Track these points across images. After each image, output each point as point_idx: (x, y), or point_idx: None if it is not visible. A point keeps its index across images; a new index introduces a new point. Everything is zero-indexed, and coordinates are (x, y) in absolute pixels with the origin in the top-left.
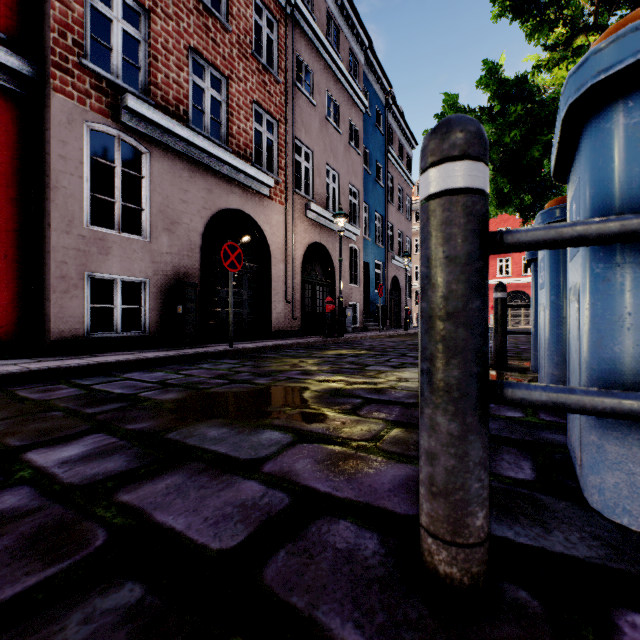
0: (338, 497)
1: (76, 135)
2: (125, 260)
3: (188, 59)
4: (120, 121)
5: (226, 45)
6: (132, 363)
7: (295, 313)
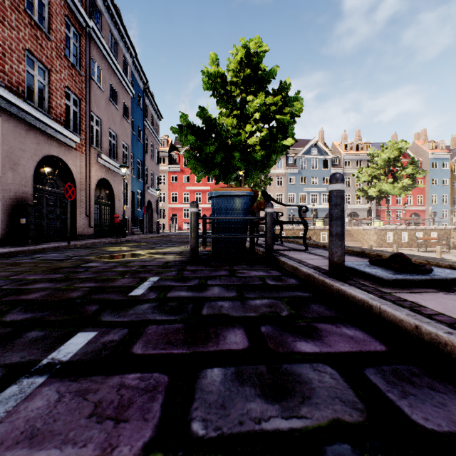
0: (174, 261)
1: None
2: None
3: (25, 56)
4: None
5: (49, 49)
6: (25, 251)
7: (91, 223)
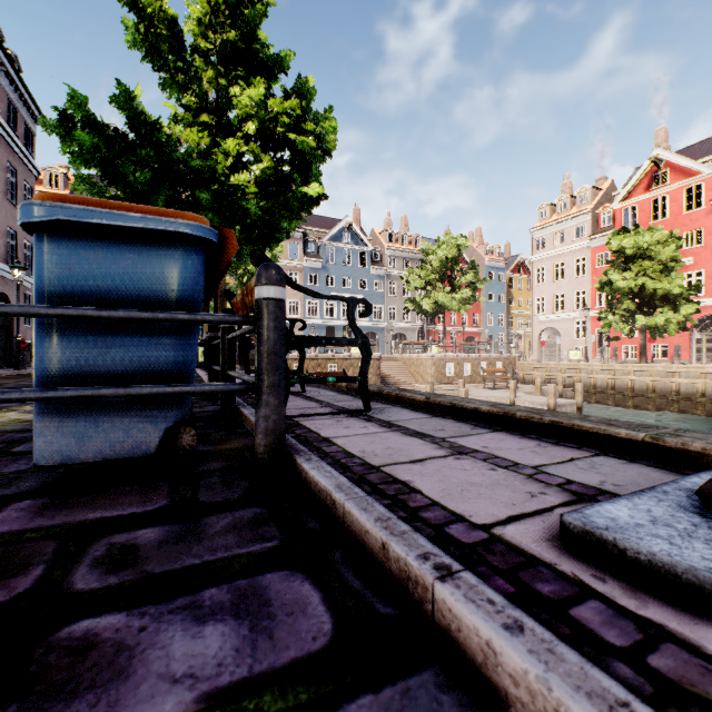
0: None
1: None
2: None
3: None
4: None
5: None
6: None
7: None
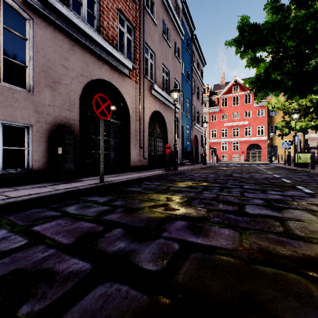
0: None
1: None
2: (6, 107)
3: None
4: None
5: None
6: None
7: (145, 154)
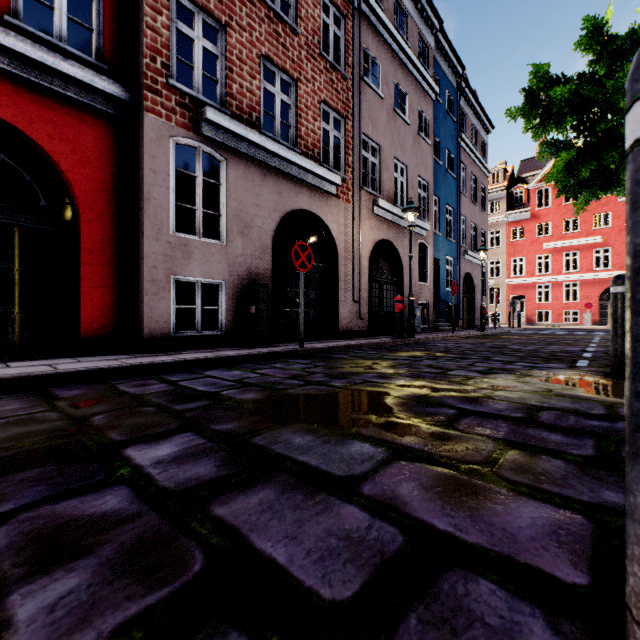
0: (465, 541)
1: (164, 150)
2: (205, 263)
3: (260, 67)
4: (200, 133)
5: (295, 48)
6: (212, 361)
7: (362, 313)
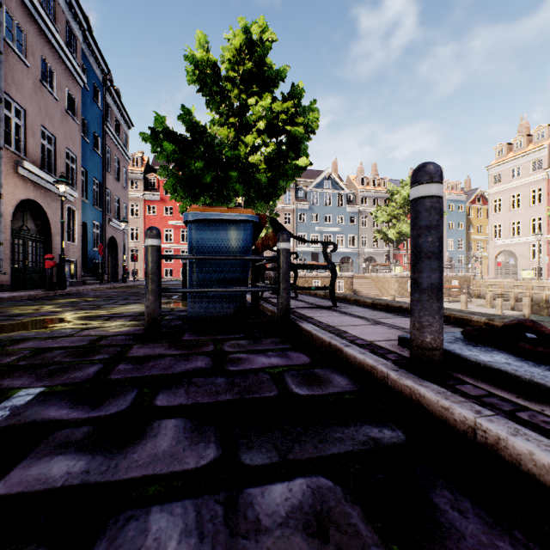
0: (115, 334)
1: None
2: None
3: None
4: None
5: None
6: None
7: (4, 268)
